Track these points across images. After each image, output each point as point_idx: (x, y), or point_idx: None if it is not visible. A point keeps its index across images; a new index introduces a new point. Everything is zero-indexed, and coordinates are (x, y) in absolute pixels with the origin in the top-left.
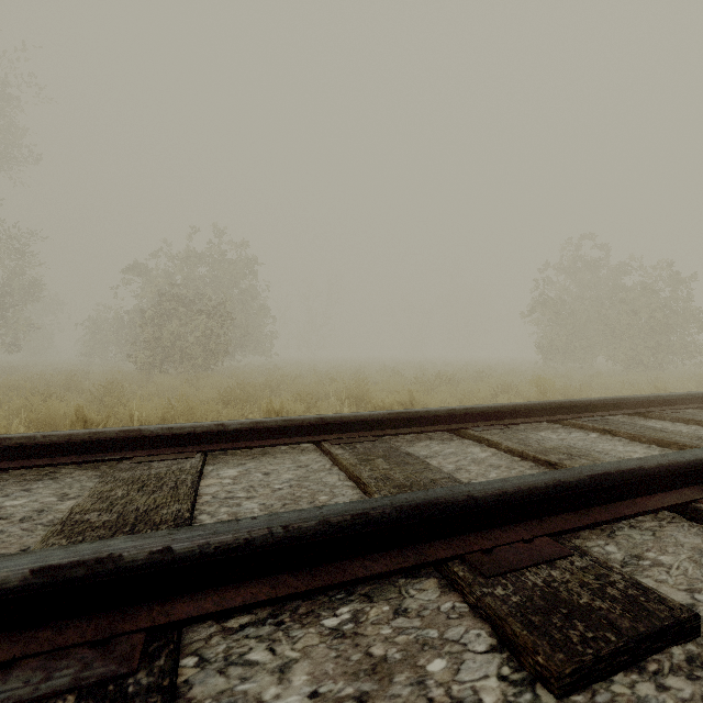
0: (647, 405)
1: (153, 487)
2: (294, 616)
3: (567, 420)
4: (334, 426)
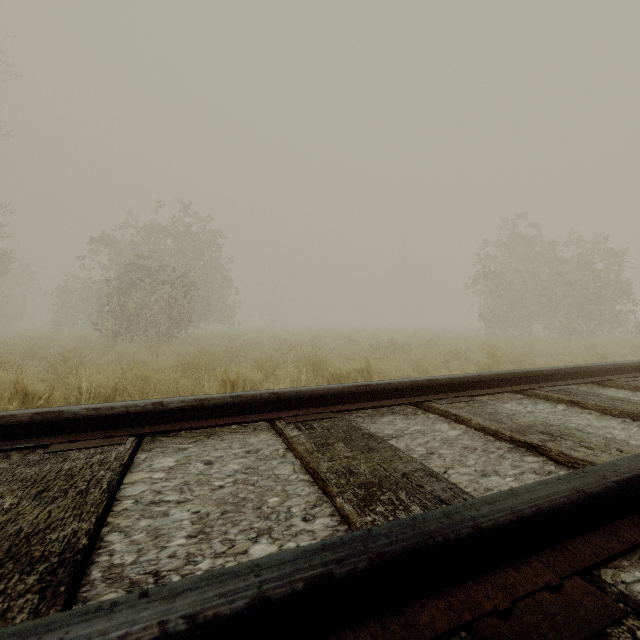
0: (604, 374)
1: (56, 491)
2: None
3: (529, 390)
4: (289, 402)
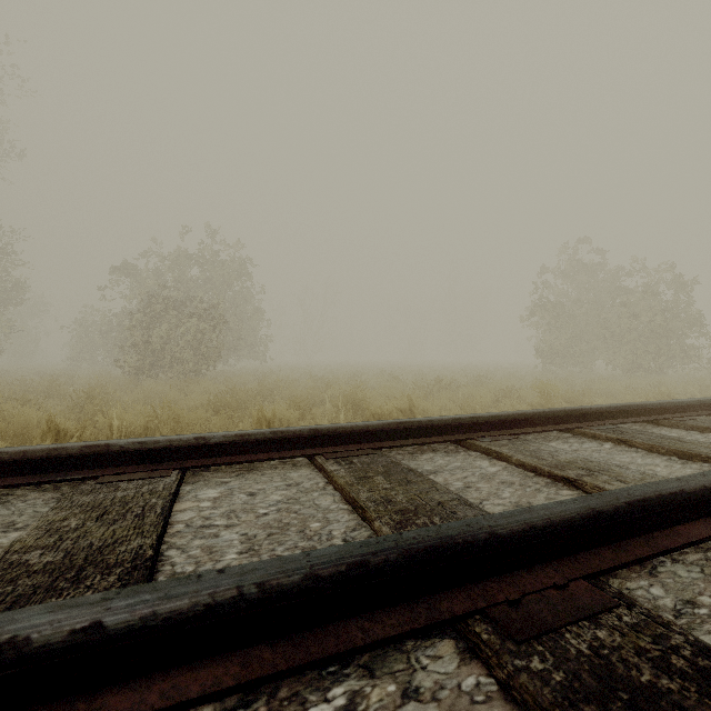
0: (659, 412)
1: (115, 514)
2: (272, 703)
3: (577, 428)
4: (329, 438)
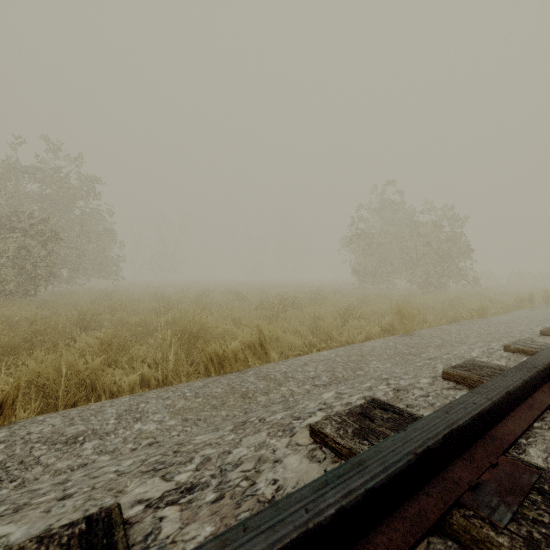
0: None
1: None
2: None
3: None
4: None
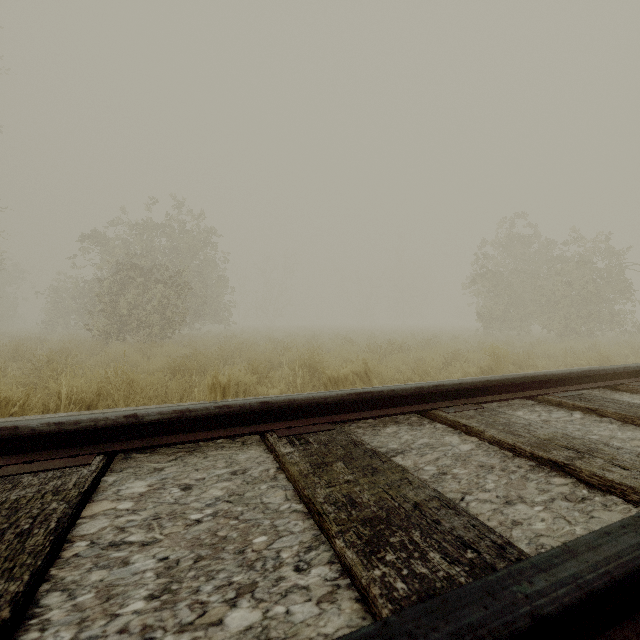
0: (616, 377)
1: None
2: None
3: (541, 395)
4: (282, 412)
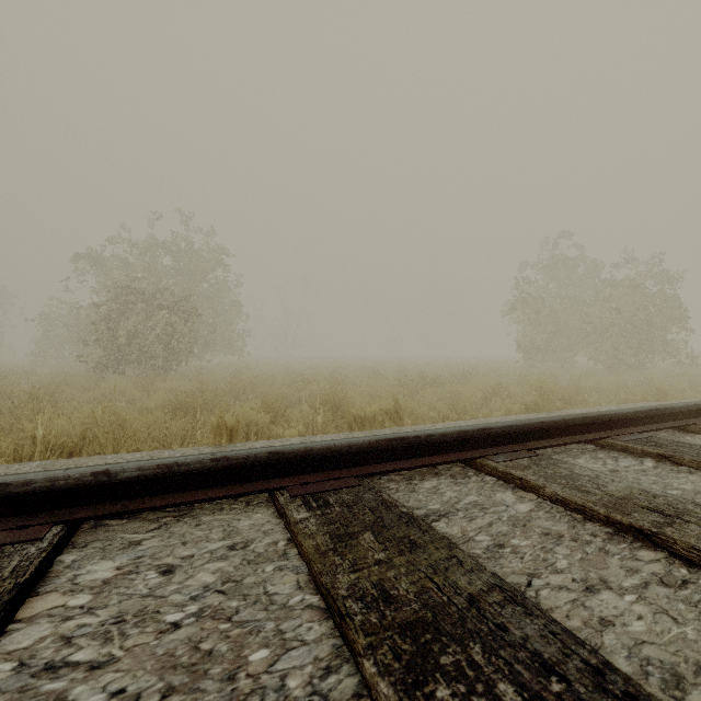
0: (685, 416)
1: None
2: None
3: (603, 439)
4: (296, 464)
